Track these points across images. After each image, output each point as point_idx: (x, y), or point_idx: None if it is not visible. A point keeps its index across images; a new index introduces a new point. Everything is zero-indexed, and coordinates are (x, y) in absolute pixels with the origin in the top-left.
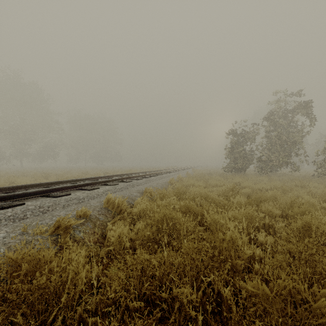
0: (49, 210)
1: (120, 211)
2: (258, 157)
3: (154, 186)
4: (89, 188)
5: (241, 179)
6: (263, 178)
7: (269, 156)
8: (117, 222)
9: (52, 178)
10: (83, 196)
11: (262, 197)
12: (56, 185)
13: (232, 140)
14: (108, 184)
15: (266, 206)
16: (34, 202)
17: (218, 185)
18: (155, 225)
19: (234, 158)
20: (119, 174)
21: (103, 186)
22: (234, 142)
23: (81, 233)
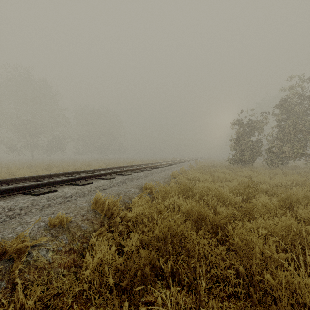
0: (21, 214)
1: (112, 214)
2: (268, 148)
3: (155, 180)
4: (81, 182)
5: (252, 172)
6: (276, 171)
7: (280, 147)
8: (104, 233)
9: (53, 170)
10: (71, 193)
11: (292, 197)
12: (48, 178)
13: (238, 130)
14: (104, 178)
15: (306, 212)
16: (5, 203)
17: (227, 179)
18: (155, 244)
19: (241, 149)
20: (119, 167)
21: (99, 180)
22: (241, 133)
23: (49, 252)
